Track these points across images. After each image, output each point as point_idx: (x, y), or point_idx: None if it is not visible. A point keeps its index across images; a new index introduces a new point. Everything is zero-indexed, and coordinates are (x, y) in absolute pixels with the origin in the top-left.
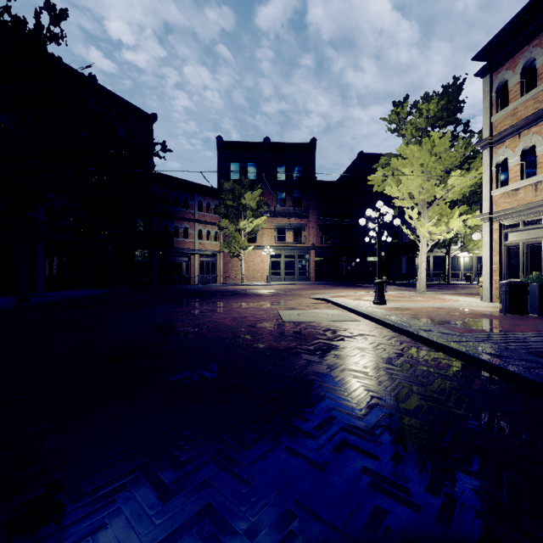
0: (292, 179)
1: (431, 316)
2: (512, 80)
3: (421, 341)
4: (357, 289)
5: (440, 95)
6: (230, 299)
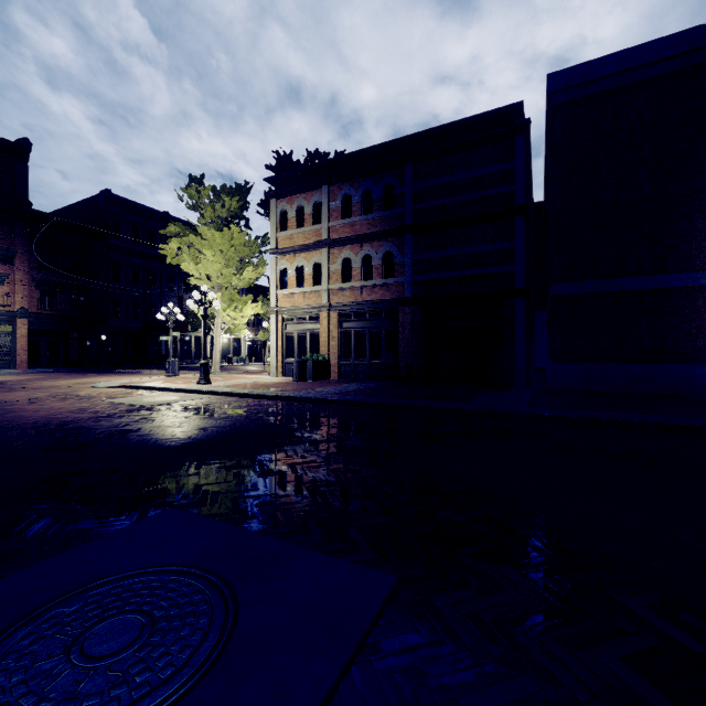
0: None
1: (260, 387)
2: (291, 213)
3: (280, 399)
4: (129, 375)
5: (235, 191)
6: None
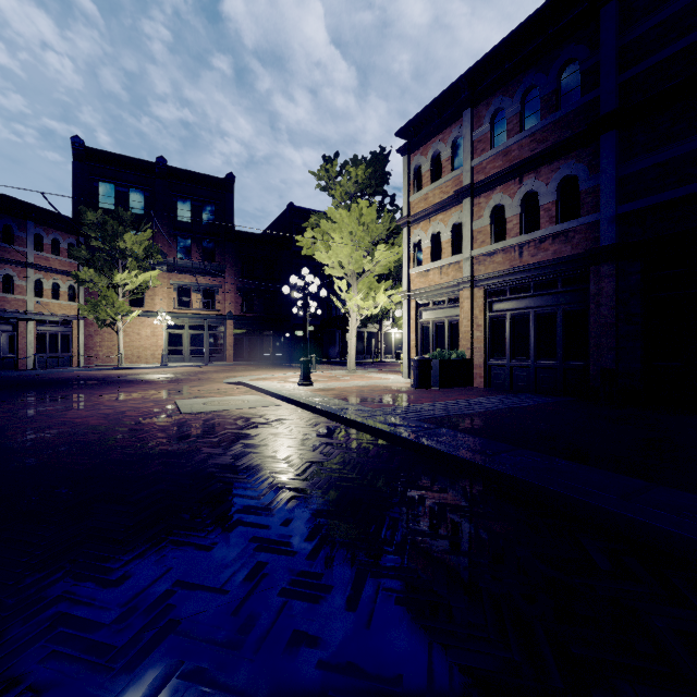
0: (200, 222)
1: (353, 394)
2: (425, 166)
3: (337, 420)
4: (285, 370)
5: (369, 162)
6: (97, 389)
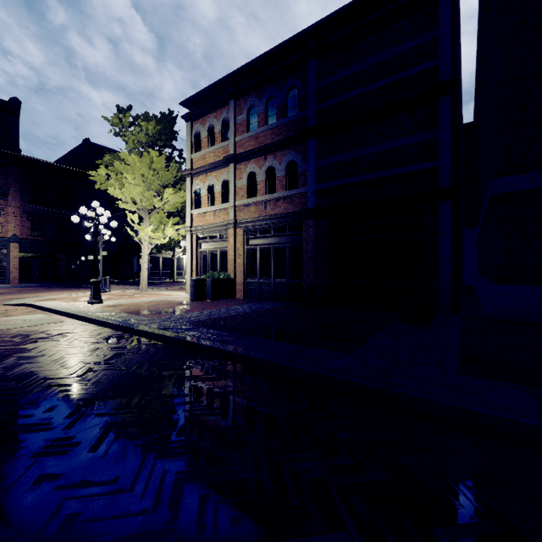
0: None
1: (140, 308)
2: (203, 133)
3: (119, 329)
4: (79, 291)
5: (159, 119)
6: None
